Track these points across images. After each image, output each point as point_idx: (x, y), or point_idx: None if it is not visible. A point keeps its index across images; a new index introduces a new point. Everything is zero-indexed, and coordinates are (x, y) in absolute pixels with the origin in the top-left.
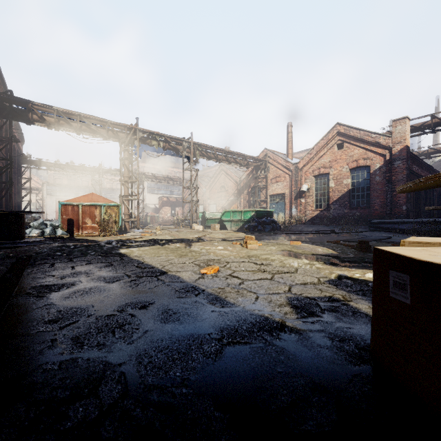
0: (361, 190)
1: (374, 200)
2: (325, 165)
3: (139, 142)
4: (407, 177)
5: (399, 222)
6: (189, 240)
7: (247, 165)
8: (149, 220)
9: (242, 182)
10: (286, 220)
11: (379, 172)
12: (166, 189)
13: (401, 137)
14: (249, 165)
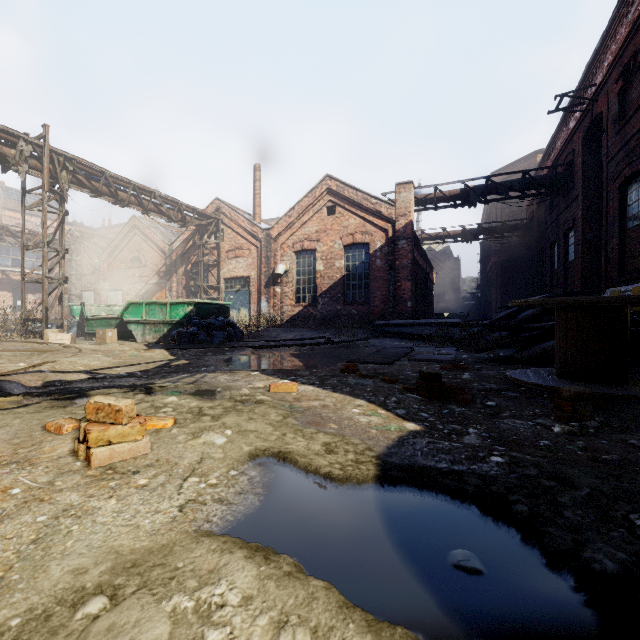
0: (358, 278)
1: (374, 293)
2: (311, 237)
3: None
4: (412, 263)
5: (409, 325)
6: None
7: (183, 221)
8: None
9: (174, 253)
10: (252, 321)
11: (380, 254)
12: (1, 255)
13: (406, 208)
14: (186, 222)
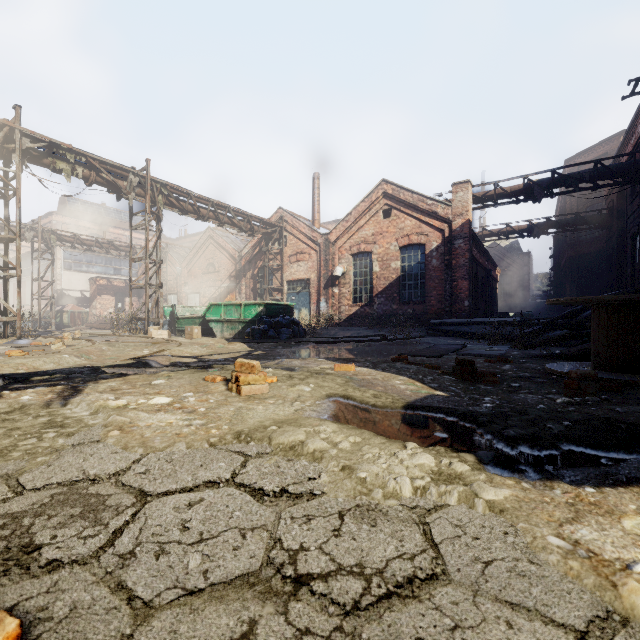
0: (414, 278)
1: (430, 293)
2: (367, 240)
3: (23, 159)
4: (469, 262)
5: (465, 323)
6: (95, 371)
7: (252, 230)
8: (67, 320)
9: (243, 259)
10: (312, 320)
11: (436, 254)
12: (106, 265)
13: (463, 207)
14: (254, 231)
